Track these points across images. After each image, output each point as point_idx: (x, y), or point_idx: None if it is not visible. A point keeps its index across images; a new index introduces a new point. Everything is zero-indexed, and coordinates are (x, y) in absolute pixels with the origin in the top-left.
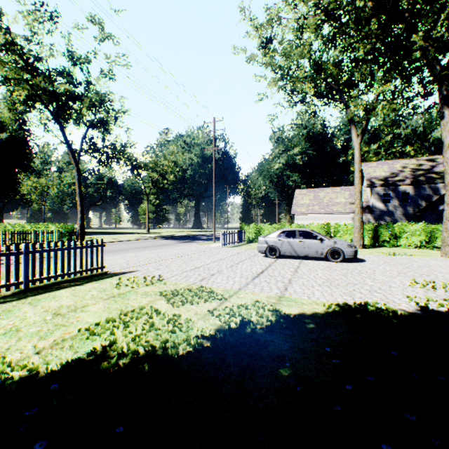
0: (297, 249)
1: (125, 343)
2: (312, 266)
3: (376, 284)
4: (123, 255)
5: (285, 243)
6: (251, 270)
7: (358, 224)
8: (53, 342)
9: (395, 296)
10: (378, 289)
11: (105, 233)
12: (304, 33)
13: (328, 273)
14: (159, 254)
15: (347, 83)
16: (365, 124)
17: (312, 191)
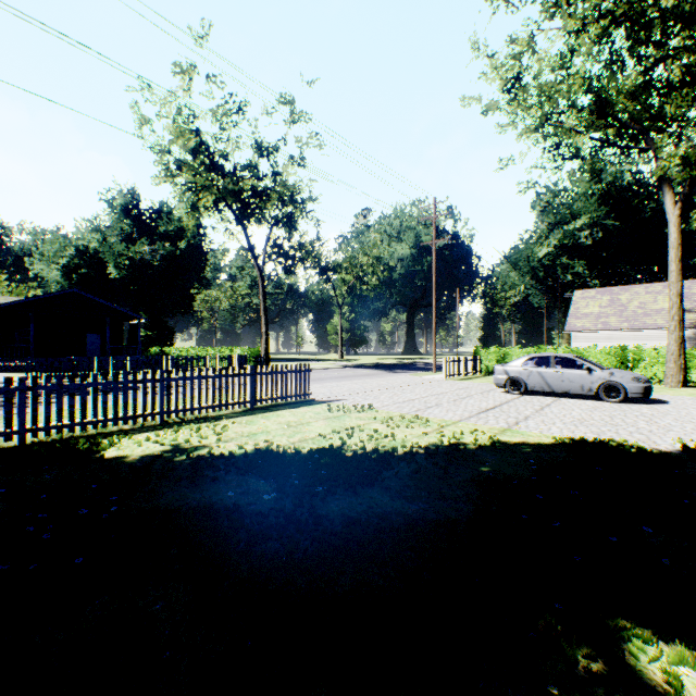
0: (552, 382)
1: (352, 445)
2: (569, 406)
3: (649, 427)
4: (322, 384)
5: (534, 373)
6: (479, 405)
7: (674, 347)
8: (299, 440)
9: (662, 438)
10: (646, 431)
11: (288, 360)
12: (575, 57)
13: (587, 414)
14: (363, 385)
15: (659, 115)
16: (689, 183)
17: (606, 292)
